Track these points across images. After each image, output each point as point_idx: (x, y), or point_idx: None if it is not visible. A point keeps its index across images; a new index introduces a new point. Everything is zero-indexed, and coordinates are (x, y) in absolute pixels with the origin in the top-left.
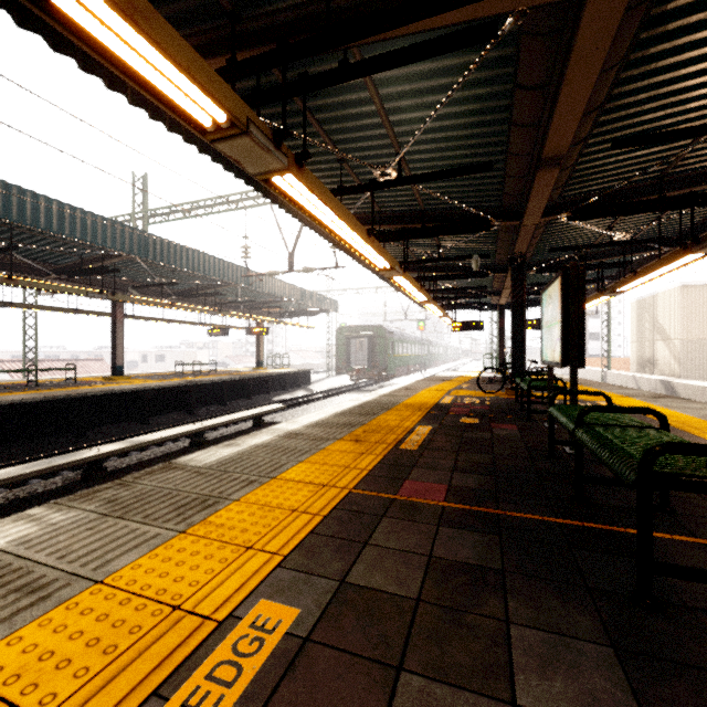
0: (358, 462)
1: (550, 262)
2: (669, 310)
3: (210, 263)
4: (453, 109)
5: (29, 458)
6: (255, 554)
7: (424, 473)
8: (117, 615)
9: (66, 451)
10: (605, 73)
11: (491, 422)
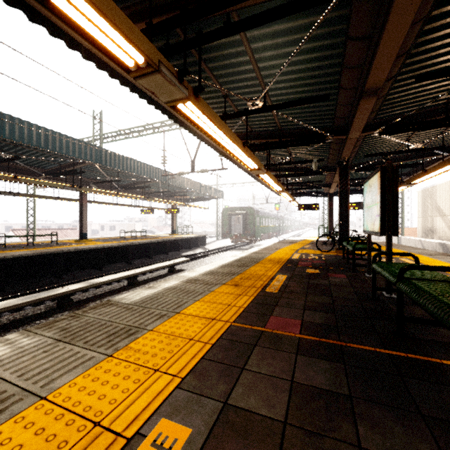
0: (237, 301)
1: (365, 164)
2: (445, 196)
3: (141, 167)
4: (302, 57)
5: (25, 292)
6: (161, 375)
7: (284, 310)
8: (51, 430)
9: (49, 287)
10: (413, 26)
11: (327, 272)
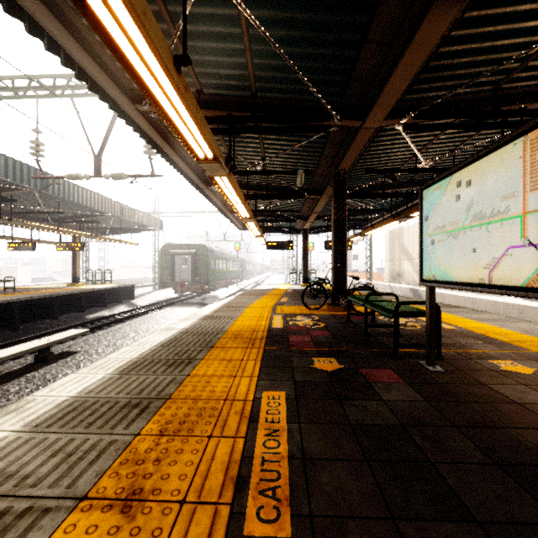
0: None
1: (356, 188)
2: (413, 239)
3: None
4: None
5: None
6: None
7: None
8: None
9: None
10: None
11: (356, 365)
